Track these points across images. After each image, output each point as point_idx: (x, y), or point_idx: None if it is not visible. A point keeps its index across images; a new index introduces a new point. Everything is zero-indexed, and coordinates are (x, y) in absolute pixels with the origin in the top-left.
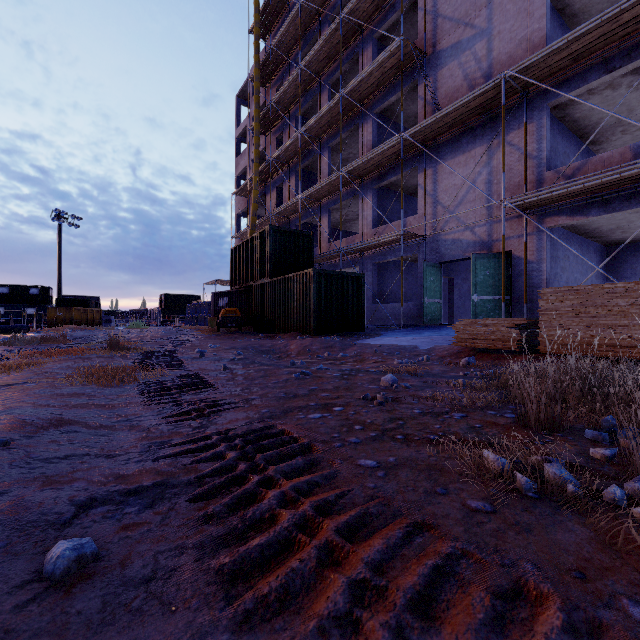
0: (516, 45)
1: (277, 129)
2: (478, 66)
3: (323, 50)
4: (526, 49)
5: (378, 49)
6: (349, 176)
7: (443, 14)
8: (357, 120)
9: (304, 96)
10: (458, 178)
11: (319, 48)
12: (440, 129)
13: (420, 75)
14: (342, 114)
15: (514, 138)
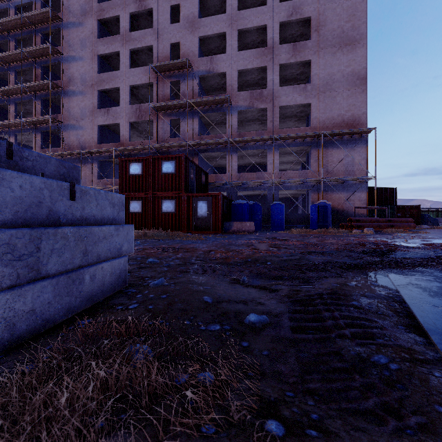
0: (91, 138)
1: None
2: (81, 138)
3: (11, 90)
4: (93, 141)
5: (45, 102)
6: None
7: (70, 112)
8: (33, 130)
9: None
10: None
11: (9, 88)
12: (67, 155)
13: (62, 128)
14: (24, 125)
15: (90, 166)
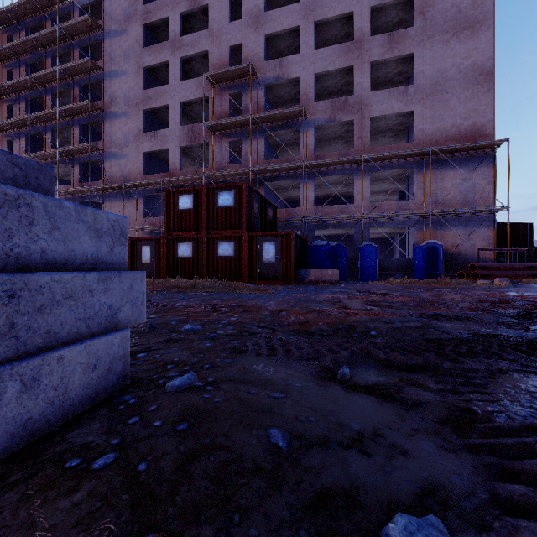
0: (135, 168)
1: (8, 134)
2: (124, 168)
3: (47, 115)
4: (138, 172)
5: (84, 127)
6: (64, 193)
7: (112, 138)
8: (71, 161)
9: (33, 126)
10: (117, 210)
11: (44, 113)
12: (108, 189)
13: (102, 158)
14: (61, 156)
15: (135, 202)
